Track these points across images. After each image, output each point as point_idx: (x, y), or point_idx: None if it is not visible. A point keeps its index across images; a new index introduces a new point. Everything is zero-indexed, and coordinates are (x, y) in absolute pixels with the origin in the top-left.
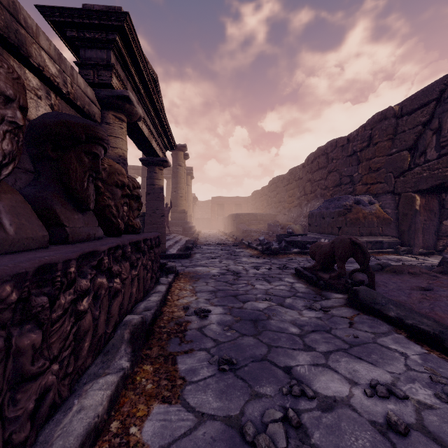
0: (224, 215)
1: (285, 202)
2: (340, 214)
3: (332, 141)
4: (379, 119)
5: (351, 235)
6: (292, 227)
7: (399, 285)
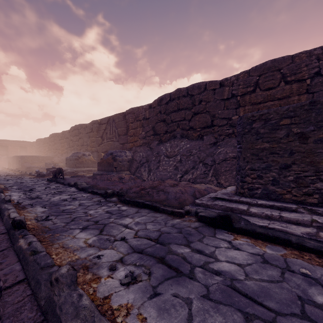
0: (8, 155)
1: (59, 150)
2: (76, 159)
3: (80, 124)
4: (94, 123)
5: (80, 168)
6: (59, 164)
7: (74, 179)
